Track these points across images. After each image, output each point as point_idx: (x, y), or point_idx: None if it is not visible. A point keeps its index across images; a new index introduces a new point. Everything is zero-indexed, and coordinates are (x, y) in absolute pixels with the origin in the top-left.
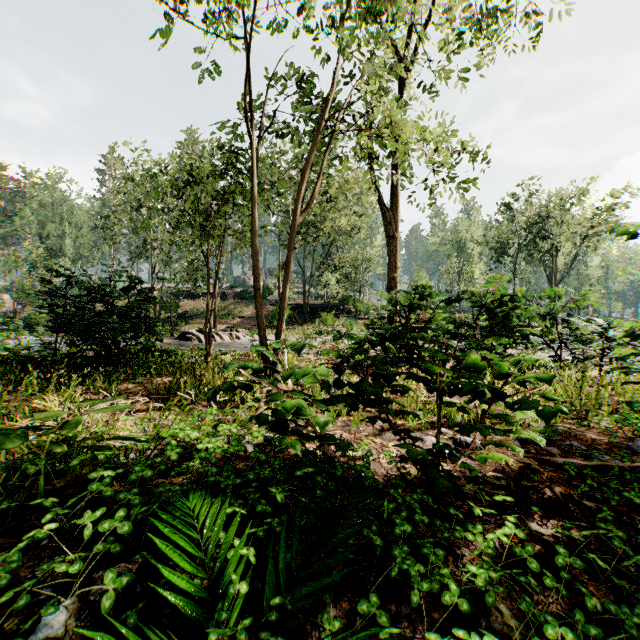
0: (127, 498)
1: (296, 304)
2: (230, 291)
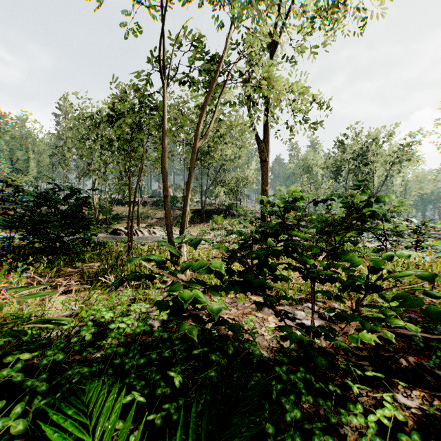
0: (34, 385)
1: (196, 209)
2: (149, 200)
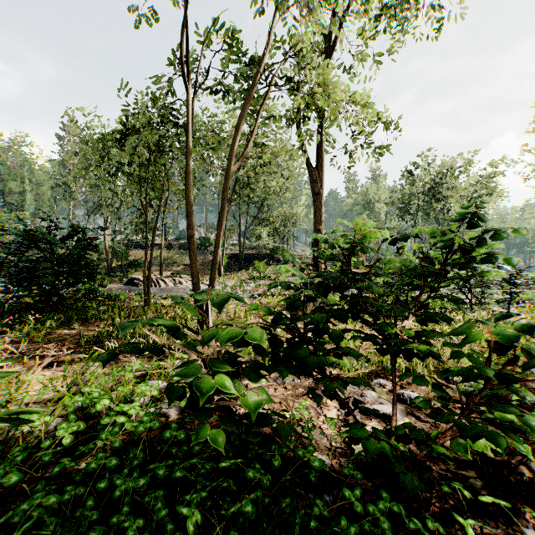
0: None
1: (233, 254)
2: (176, 242)
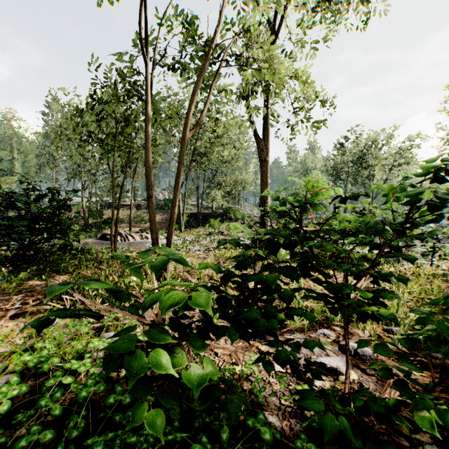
0: None
1: (192, 213)
2: (143, 203)
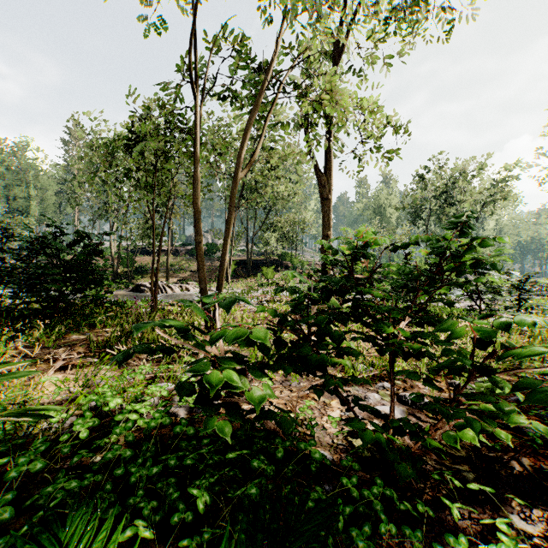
0: None
1: (240, 260)
2: (182, 248)
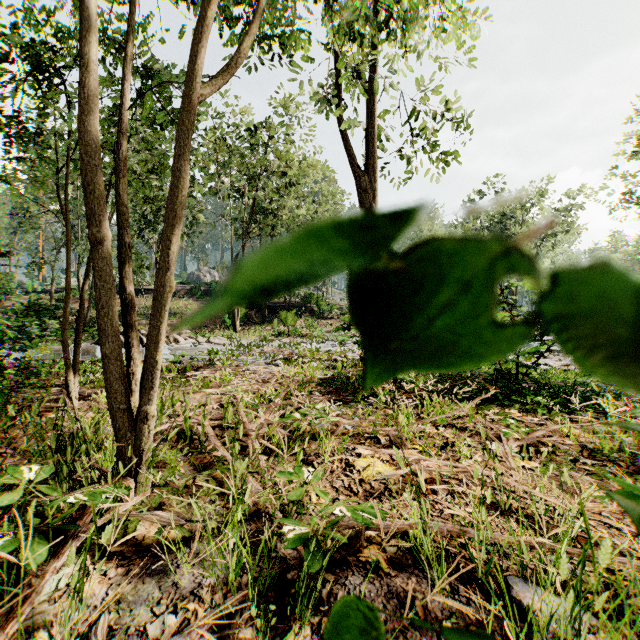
0: None
1: None
2: (180, 288)
